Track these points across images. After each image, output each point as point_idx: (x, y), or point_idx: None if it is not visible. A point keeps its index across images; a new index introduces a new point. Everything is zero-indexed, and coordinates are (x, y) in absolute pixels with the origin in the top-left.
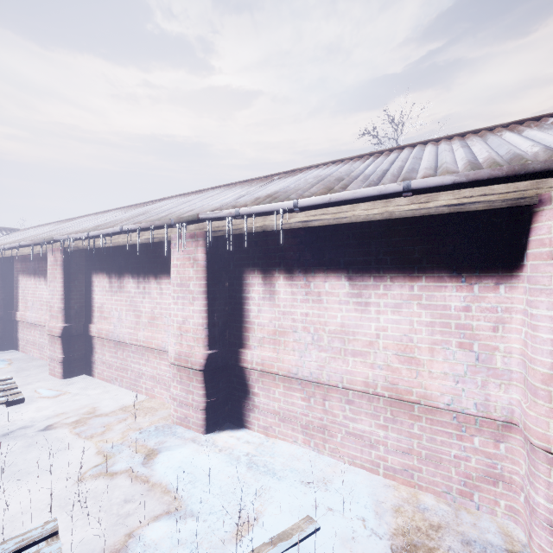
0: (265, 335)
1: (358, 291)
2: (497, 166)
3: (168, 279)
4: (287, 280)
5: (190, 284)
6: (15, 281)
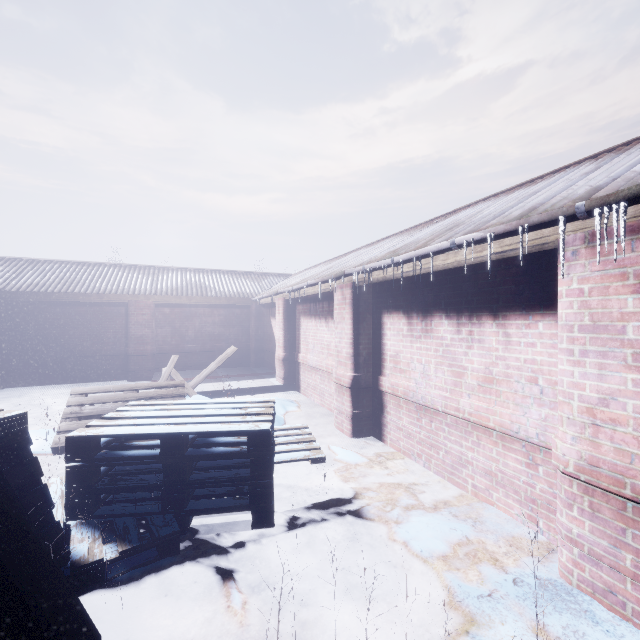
0: None
1: None
2: None
3: (522, 319)
4: None
5: (626, 328)
6: (297, 322)
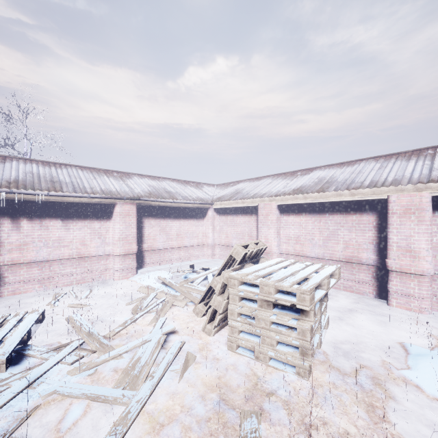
0: (14, 247)
1: (66, 224)
2: (109, 194)
3: None
4: (29, 221)
5: None
6: None
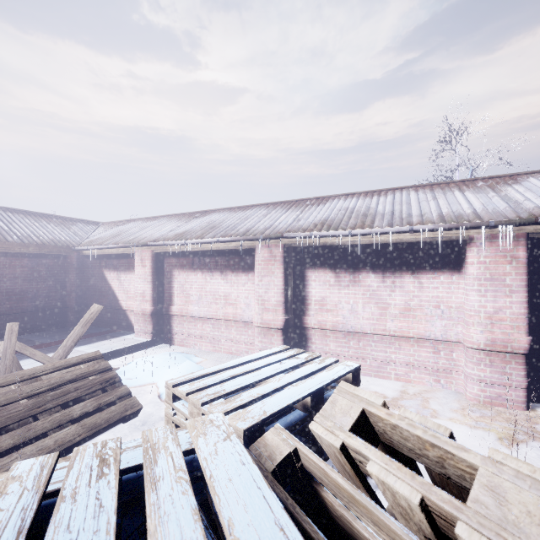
0: None
1: None
2: None
3: (431, 274)
4: None
5: (506, 279)
6: (167, 275)
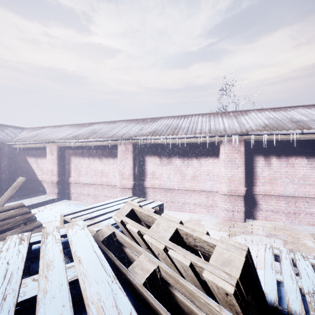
0: (266, 180)
1: (310, 163)
2: None
3: (205, 158)
4: (277, 159)
5: (236, 161)
6: (67, 160)
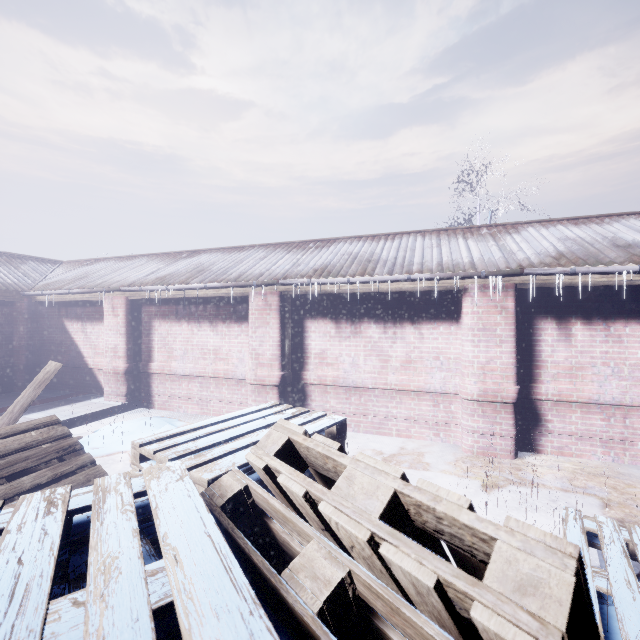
0: (560, 371)
1: None
2: None
3: (431, 324)
4: (585, 325)
5: (497, 329)
6: (146, 327)
